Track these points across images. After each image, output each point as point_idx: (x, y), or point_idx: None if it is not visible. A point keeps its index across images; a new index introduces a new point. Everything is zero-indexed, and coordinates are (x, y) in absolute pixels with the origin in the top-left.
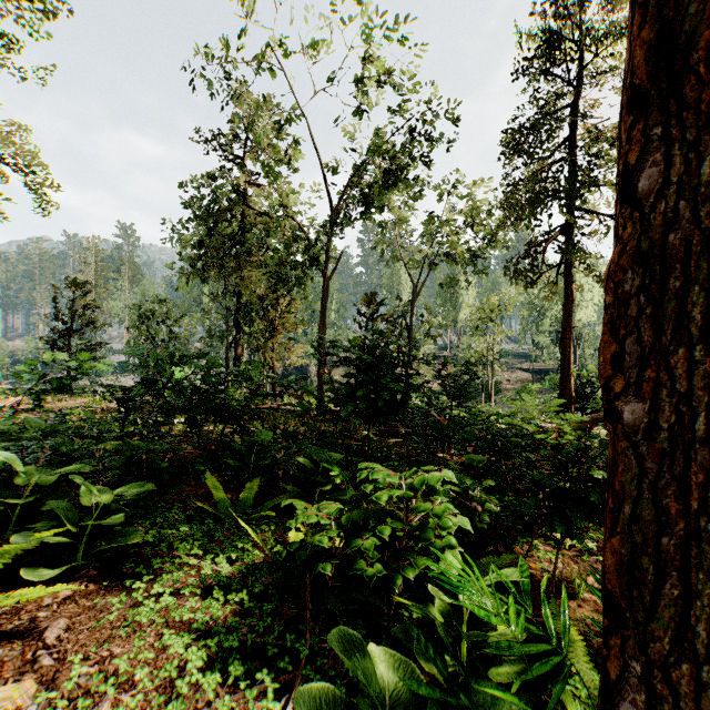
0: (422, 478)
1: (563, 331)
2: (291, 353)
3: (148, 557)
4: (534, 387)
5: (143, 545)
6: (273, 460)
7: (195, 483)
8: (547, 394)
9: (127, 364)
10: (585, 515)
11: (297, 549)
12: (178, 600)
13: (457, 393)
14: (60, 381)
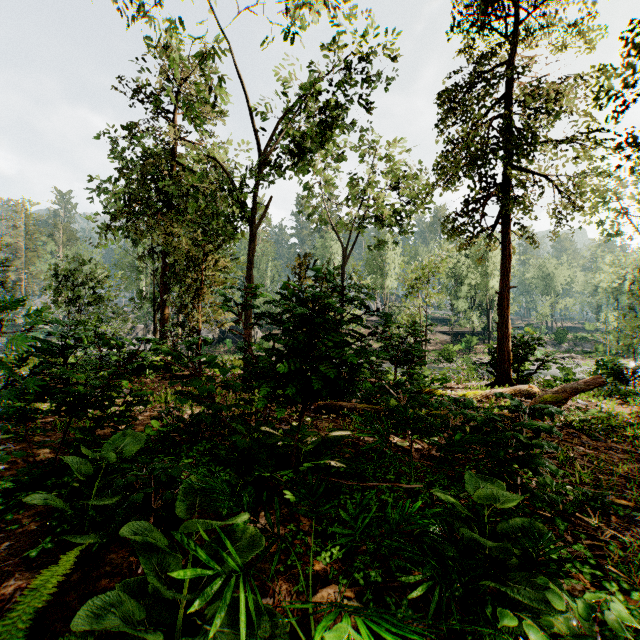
0: None
1: (500, 291)
2: (217, 314)
3: None
4: (455, 348)
5: None
6: None
7: None
8: (464, 354)
9: None
10: None
11: None
12: None
13: (405, 358)
14: None
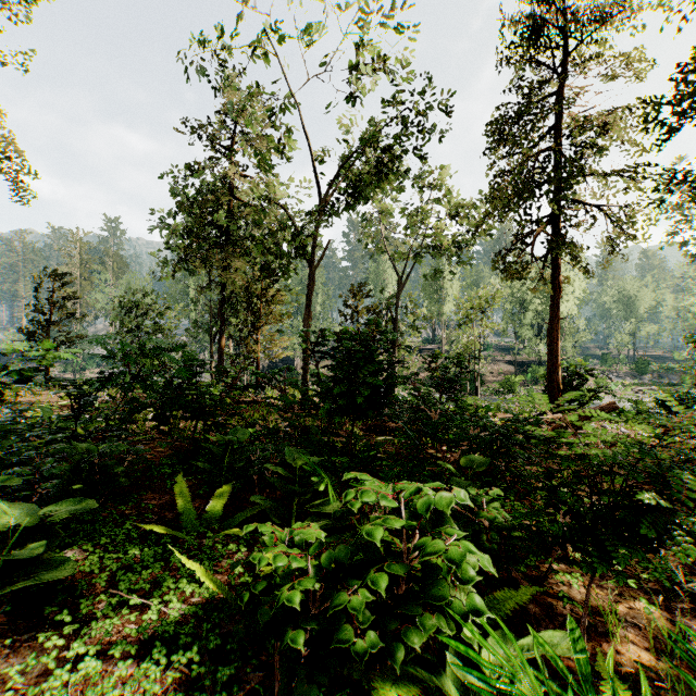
0: (426, 500)
1: (550, 322)
2: (275, 345)
3: (81, 593)
4: (517, 379)
5: (79, 575)
6: (249, 461)
7: (160, 488)
8: (529, 386)
9: (82, 355)
10: (634, 544)
11: (266, 588)
12: (105, 662)
13: (446, 385)
14: (24, 373)
